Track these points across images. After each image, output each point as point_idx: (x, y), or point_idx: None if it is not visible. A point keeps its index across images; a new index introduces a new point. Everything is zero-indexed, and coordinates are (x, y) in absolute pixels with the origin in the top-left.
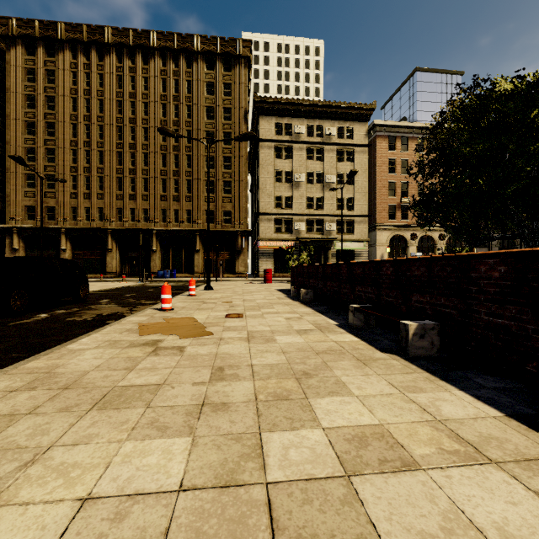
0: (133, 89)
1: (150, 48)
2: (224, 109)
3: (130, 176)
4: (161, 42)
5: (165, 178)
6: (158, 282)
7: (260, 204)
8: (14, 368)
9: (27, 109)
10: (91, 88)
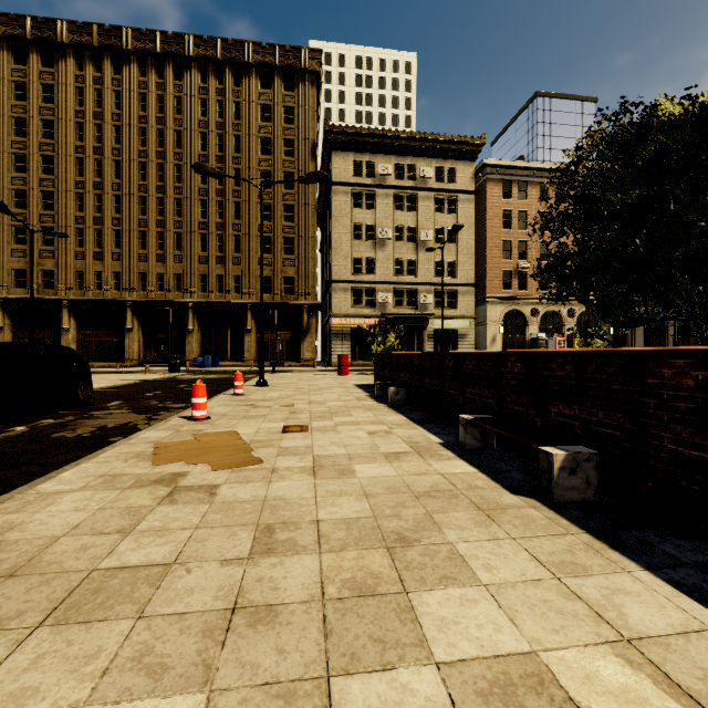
0: (161, 113)
1: (184, 57)
2: (285, 142)
3: (158, 230)
4: (199, 50)
5: (205, 233)
6: (195, 373)
7: (333, 268)
8: None
9: (15, 137)
10: (104, 110)
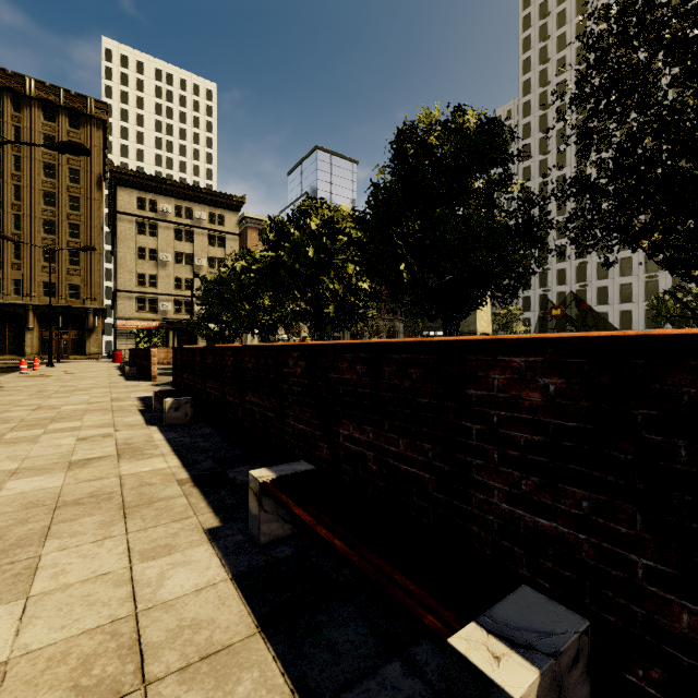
0: None
1: None
2: (70, 170)
3: None
4: None
5: None
6: None
7: (119, 280)
8: None
9: None
10: None
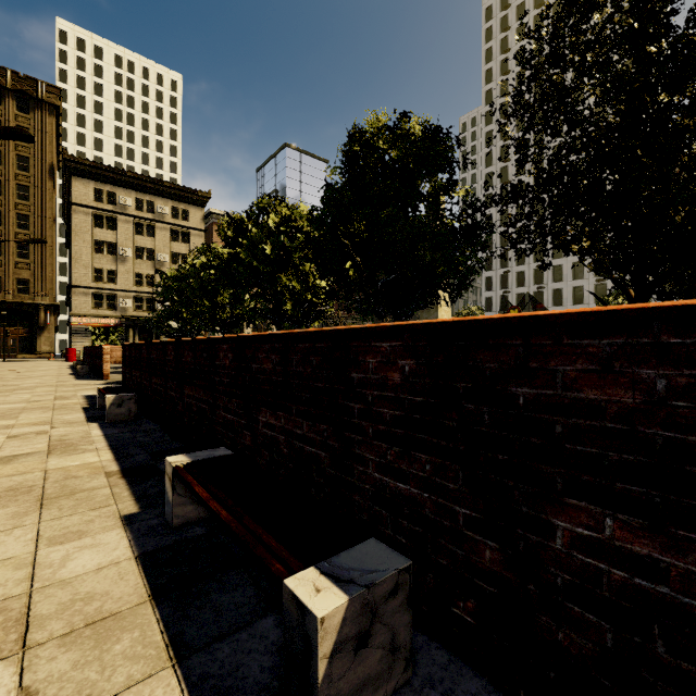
0: None
1: None
2: (18, 157)
3: None
4: None
5: None
6: None
7: (73, 275)
8: None
9: None
10: None
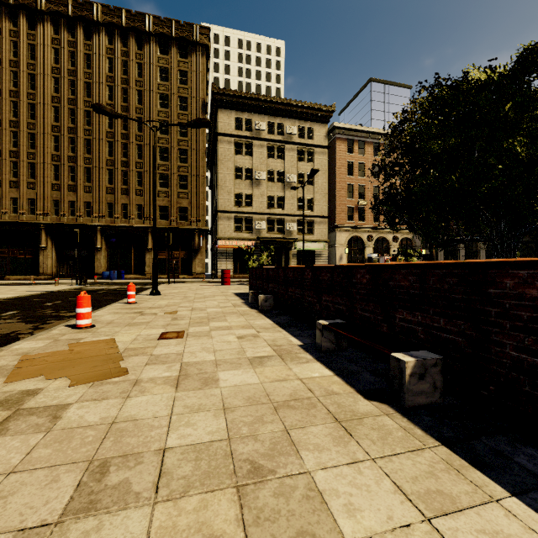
0: (73, 66)
1: (93, 22)
2: (180, 98)
3: (70, 164)
4: (107, 17)
5: (112, 169)
6: (101, 285)
7: (219, 201)
8: None
9: None
10: (19, 60)
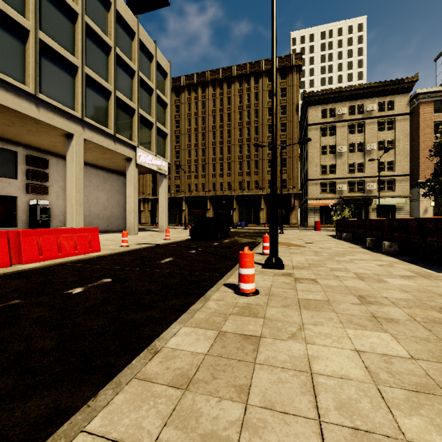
0: (221, 106)
1: (232, 77)
2: (281, 107)
3: (220, 162)
4: (238, 71)
5: (241, 161)
6: (242, 229)
7: (309, 172)
8: (257, 249)
9: None
10: (198, 111)
